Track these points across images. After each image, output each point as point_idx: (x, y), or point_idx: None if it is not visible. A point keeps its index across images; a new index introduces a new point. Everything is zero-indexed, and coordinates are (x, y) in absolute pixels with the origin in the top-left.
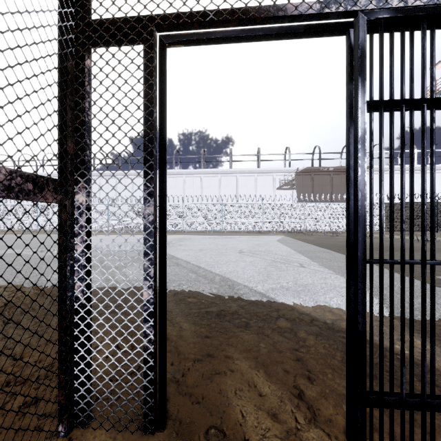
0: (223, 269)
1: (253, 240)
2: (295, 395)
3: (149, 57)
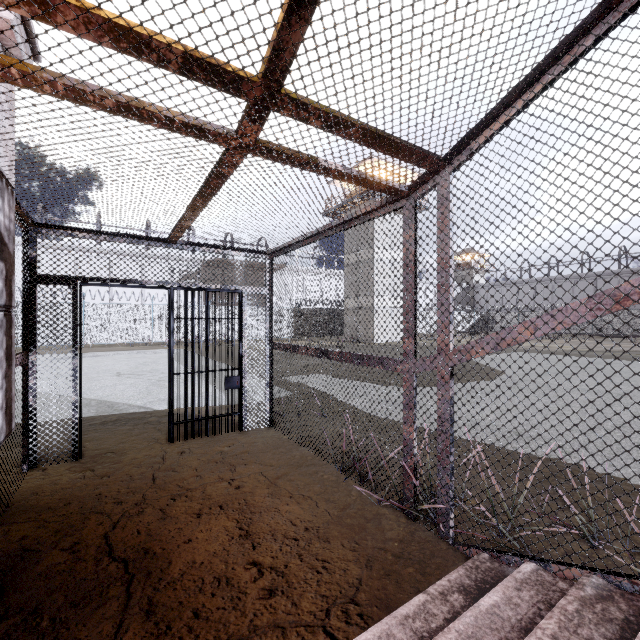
0: (99, 394)
1: (138, 357)
2: (151, 438)
3: (75, 294)
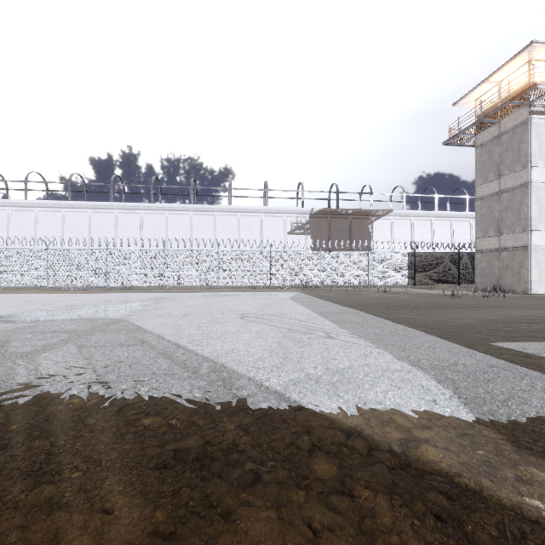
0: (216, 348)
1: (260, 298)
2: None
3: None
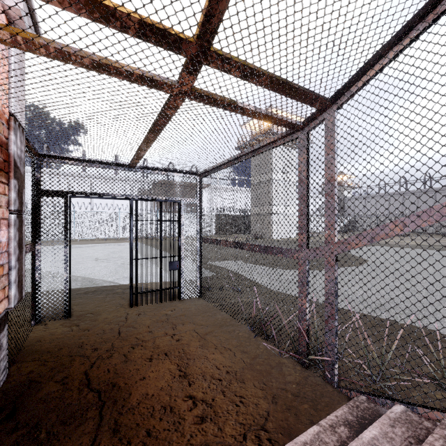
0: (83, 273)
1: (109, 248)
2: (118, 304)
3: (66, 204)
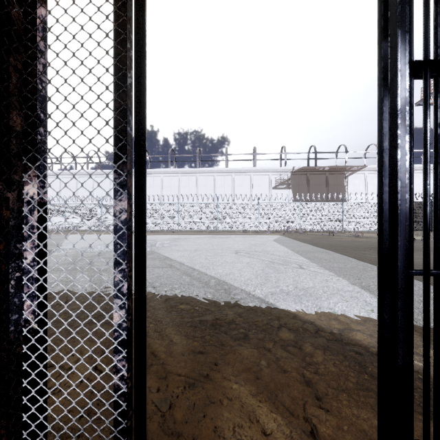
0: (219, 271)
1: (250, 239)
2: (307, 432)
3: (121, 4)
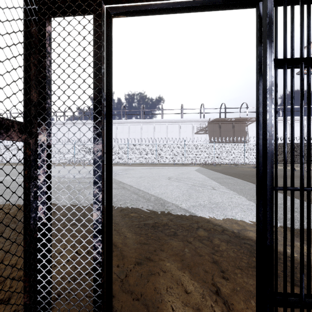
0: (157, 191)
1: (178, 170)
2: (214, 292)
3: (97, 24)
